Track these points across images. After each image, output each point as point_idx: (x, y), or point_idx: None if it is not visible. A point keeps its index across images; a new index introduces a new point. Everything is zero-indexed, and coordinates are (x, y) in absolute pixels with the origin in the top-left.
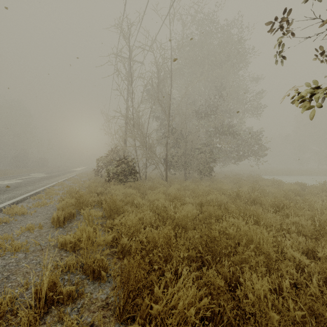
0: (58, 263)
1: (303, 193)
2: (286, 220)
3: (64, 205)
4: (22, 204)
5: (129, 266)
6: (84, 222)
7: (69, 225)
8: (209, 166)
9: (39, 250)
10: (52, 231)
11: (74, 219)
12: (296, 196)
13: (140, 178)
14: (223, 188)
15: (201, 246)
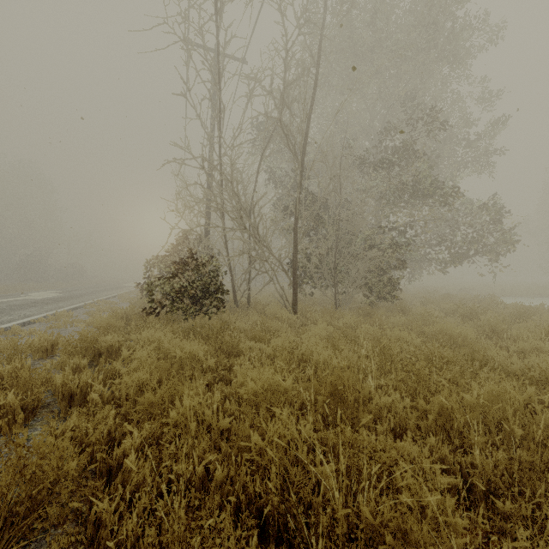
0: None
1: None
2: None
3: None
4: None
5: None
6: None
7: None
8: (390, 277)
9: None
10: None
11: None
12: None
13: (235, 304)
14: (454, 336)
15: None
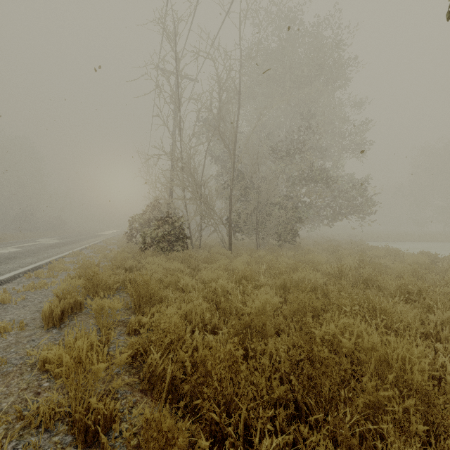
0: (27, 406)
1: (439, 269)
2: (434, 319)
3: (66, 290)
4: (8, 285)
5: (145, 444)
6: (92, 319)
7: (70, 323)
8: (292, 228)
9: (4, 373)
10: (40, 334)
11: (82, 312)
12: (431, 275)
13: (192, 246)
14: (314, 260)
15: (292, 369)
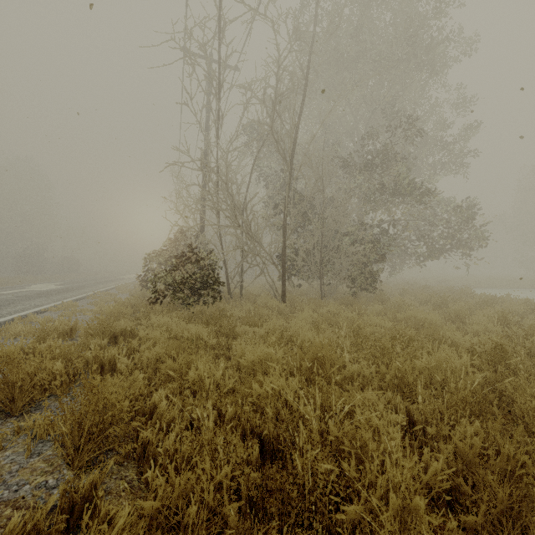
0: None
1: None
2: None
3: None
4: None
5: None
6: None
7: None
8: (371, 269)
9: None
10: None
11: None
12: None
13: (229, 294)
14: (422, 321)
15: None
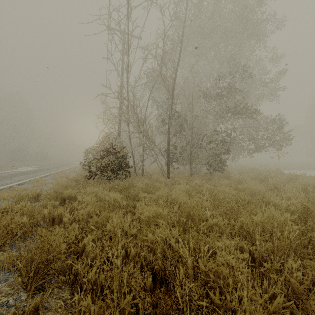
0: None
1: None
2: None
3: None
4: None
5: None
6: None
7: None
8: (221, 158)
9: None
10: None
11: None
12: None
13: (135, 173)
14: (253, 190)
15: None
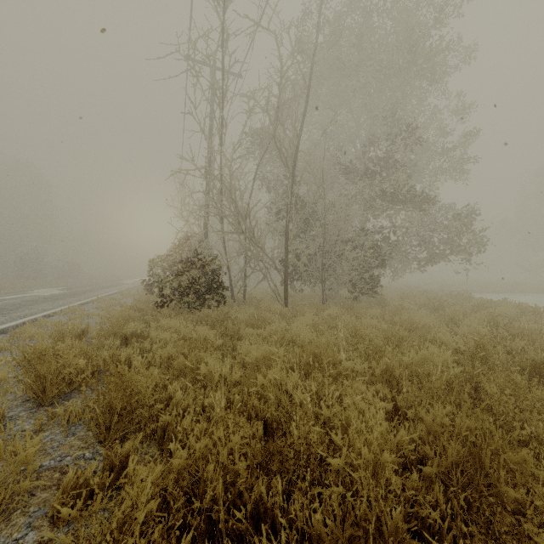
0: None
1: None
2: None
3: None
4: None
5: None
6: None
7: None
8: (371, 274)
9: None
10: None
11: None
12: None
13: (232, 299)
14: (417, 323)
15: None
